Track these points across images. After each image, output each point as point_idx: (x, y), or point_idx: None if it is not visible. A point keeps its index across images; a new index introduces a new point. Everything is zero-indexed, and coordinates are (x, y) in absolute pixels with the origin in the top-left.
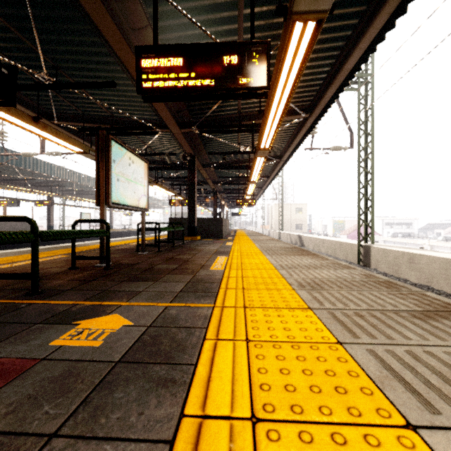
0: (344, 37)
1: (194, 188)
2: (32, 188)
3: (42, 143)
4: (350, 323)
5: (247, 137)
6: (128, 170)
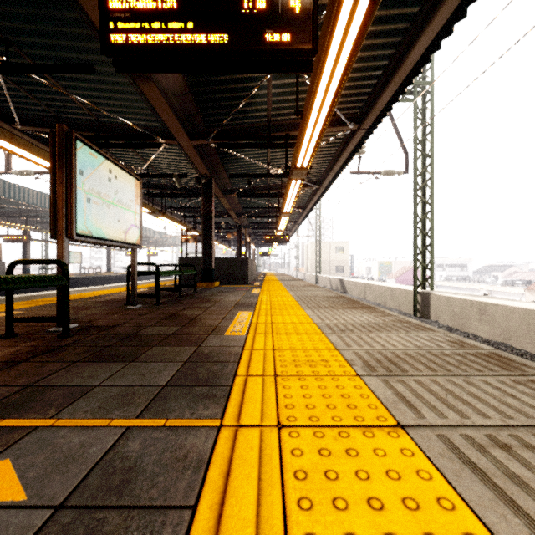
0: (410, 16)
1: (211, 220)
2: (1, 219)
3: (8, 158)
4: (497, 471)
5: (279, 155)
6: (107, 187)
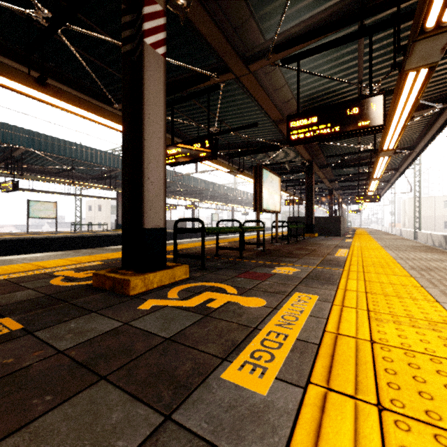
0: None
1: (312, 190)
2: (183, 196)
3: (196, 165)
4: (438, 283)
5: (368, 135)
6: (270, 185)
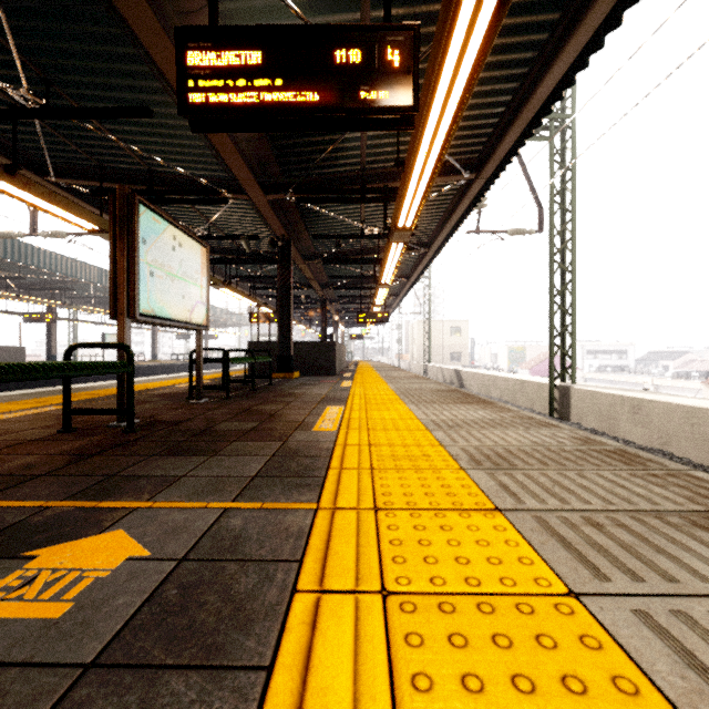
0: (537, 44)
1: (290, 293)
2: (20, 293)
3: (33, 216)
4: (581, 542)
5: (376, 210)
6: (171, 258)
